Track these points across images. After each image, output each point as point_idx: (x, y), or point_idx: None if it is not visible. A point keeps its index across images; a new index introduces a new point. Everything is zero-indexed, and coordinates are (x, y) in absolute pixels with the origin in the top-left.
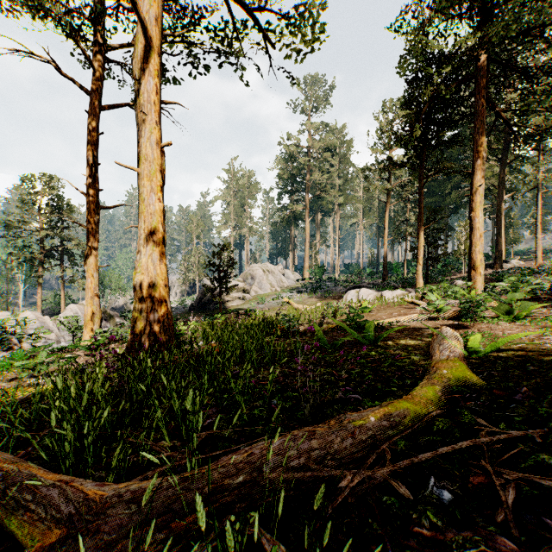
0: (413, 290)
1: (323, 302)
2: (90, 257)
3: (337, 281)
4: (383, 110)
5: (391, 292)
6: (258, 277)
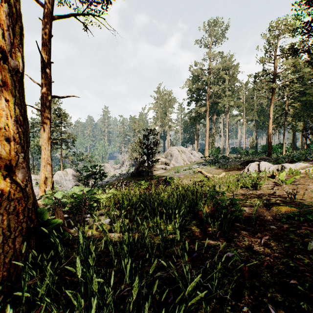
0: (307, 163)
1: (226, 172)
2: (43, 134)
3: (229, 158)
4: (268, 30)
5: (293, 165)
6: (175, 155)
